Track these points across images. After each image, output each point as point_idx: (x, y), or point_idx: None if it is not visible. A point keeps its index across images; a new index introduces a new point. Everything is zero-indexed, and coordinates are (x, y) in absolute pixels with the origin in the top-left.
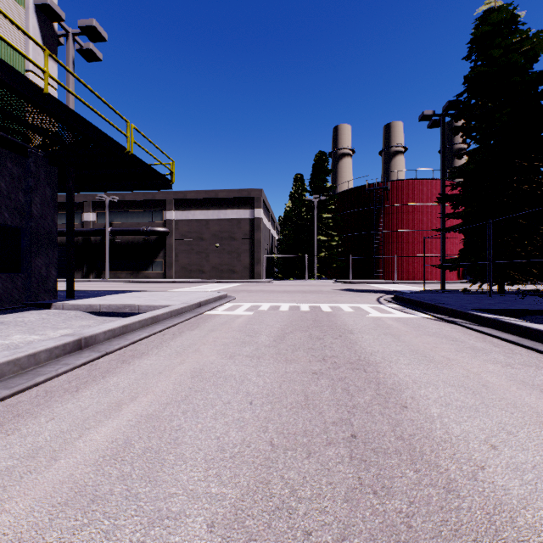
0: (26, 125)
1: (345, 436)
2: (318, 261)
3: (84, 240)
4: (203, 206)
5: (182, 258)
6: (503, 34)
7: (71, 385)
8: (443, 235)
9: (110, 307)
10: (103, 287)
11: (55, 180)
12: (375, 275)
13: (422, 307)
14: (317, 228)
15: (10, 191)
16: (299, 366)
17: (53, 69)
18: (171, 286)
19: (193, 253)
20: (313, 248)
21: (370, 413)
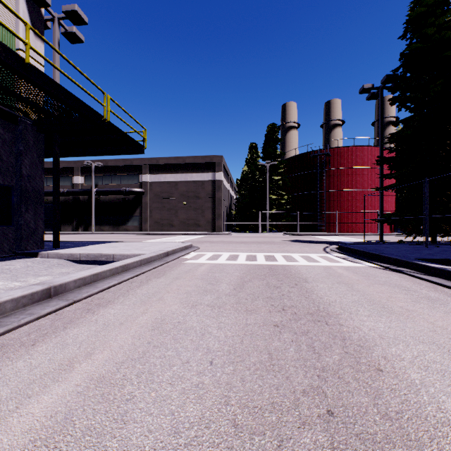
0: (14, 95)
1: (320, 413)
2: (270, 217)
3: (74, 199)
4: (172, 170)
5: (155, 214)
6: (436, 14)
7: (30, 338)
8: (381, 193)
9: (89, 256)
10: (89, 238)
11: (43, 145)
12: (318, 228)
13: (367, 257)
14: (269, 188)
15: (2, 154)
16: (259, 318)
17: (40, 48)
18: (146, 237)
19: (165, 209)
20: (265, 205)
21: (343, 379)
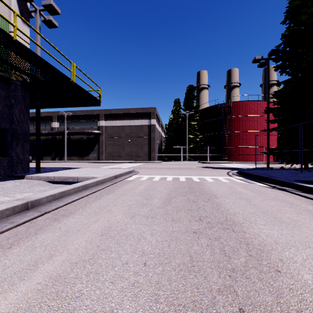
0: (6, 63)
1: (234, 311)
2: (189, 150)
3: (52, 138)
4: (121, 118)
5: (109, 148)
6: (308, 6)
7: (8, 242)
8: (268, 133)
9: (60, 178)
10: (62, 165)
11: (28, 99)
12: (223, 158)
13: (259, 179)
14: (188, 130)
15: None
16: (182, 226)
17: (26, 31)
18: (102, 165)
19: (115, 145)
20: (186, 142)
21: (249, 279)
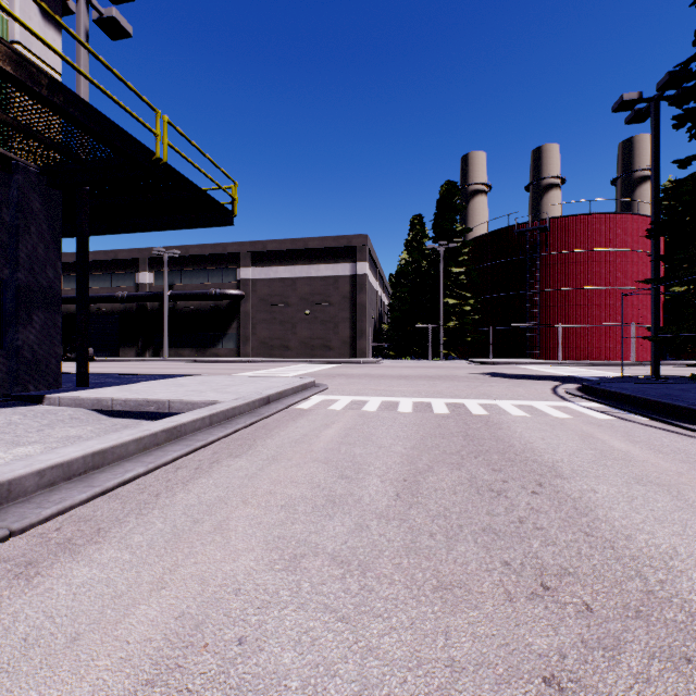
0: None
1: None
2: (445, 334)
3: (139, 307)
4: (288, 260)
5: (261, 330)
6: None
7: None
8: (655, 289)
9: (127, 403)
10: (155, 368)
11: (58, 210)
12: (528, 353)
13: (654, 410)
14: (444, 288)
15: None
16: (485, 629)
17: (54, 43)
18: (244, 367)
19: (276, 323)
20: (438, 315)
21: None
